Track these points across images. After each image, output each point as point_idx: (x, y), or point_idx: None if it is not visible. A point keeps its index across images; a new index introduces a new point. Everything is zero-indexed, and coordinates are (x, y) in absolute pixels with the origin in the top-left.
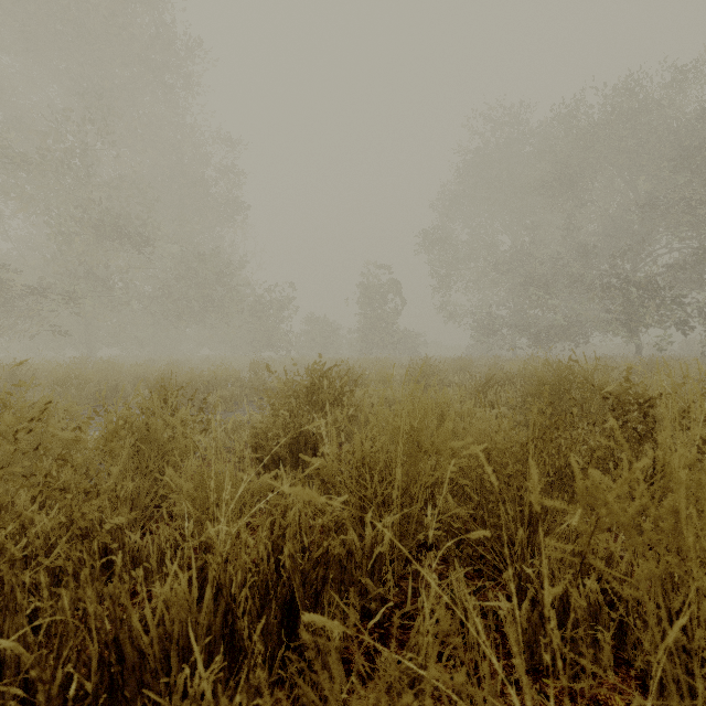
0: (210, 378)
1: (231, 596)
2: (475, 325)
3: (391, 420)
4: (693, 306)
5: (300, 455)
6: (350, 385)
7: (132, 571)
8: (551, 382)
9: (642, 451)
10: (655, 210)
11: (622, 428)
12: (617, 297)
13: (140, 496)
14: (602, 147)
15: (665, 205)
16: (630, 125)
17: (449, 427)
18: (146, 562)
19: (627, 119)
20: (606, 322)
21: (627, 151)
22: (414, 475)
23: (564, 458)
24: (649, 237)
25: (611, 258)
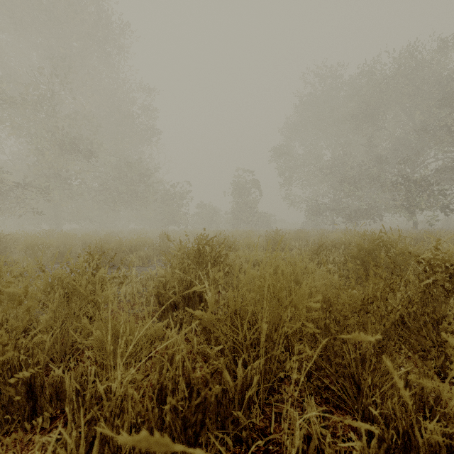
0: (132, 244)
1: (117, 446)
2: (308, 209)
3: (257, 281)
4: (452, 196)
5: (186, 308)
6: (226, 249)
7: (33, 420)
8: (367, 248)
9: (448, 303)
10: (427, 133)
11: (432, 285)
12: (401, 190)
13: (69, 335)
14: (392, 91)
15: (433, 130)
16: (410, 77)
17: (306, 289)
18: (66, 391)
19: (408, 73)
20: (394, 207)
21: (408, 94)
22: (275, 325)
23: (384, 305)
24: (422, 151)
25: (397, 165)
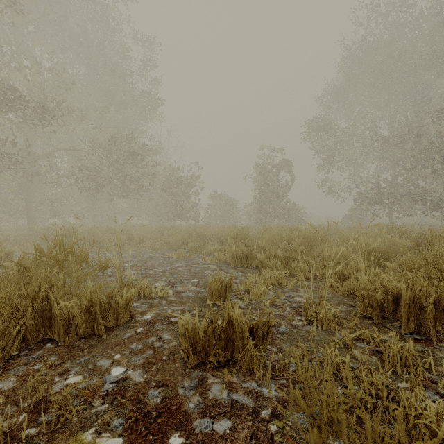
0: None
1: None
2: (358, 198)
3: None
4: None
5: None
6: None
7: None
8: None
9: None
10: None
11: None
12: None
13: None
14: None
15: None
16: None
17: None
18: None
19: None
20: None
21: None
22: None
23: None
24: None
25: None
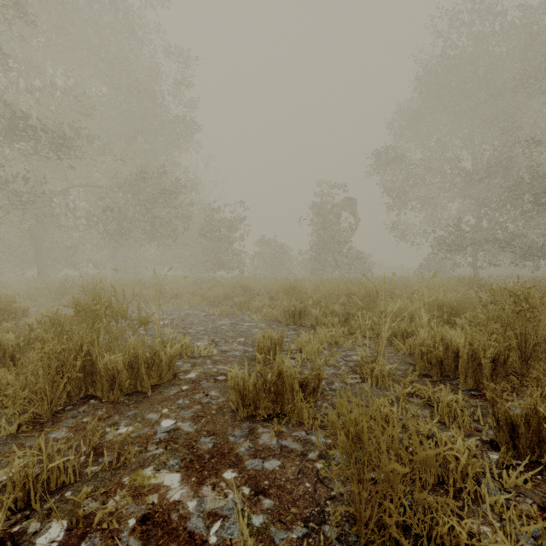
0: None
1: None
2: (435, 244)
3: None
4: None
5: None
6: None
7: None
8: None
9: None
10: None
11: None
12: None
13: None
14: None
15: None
16: None
17: None
18: None
19: None
20: None
21: None
22: None
23: None
24: None
25: None
